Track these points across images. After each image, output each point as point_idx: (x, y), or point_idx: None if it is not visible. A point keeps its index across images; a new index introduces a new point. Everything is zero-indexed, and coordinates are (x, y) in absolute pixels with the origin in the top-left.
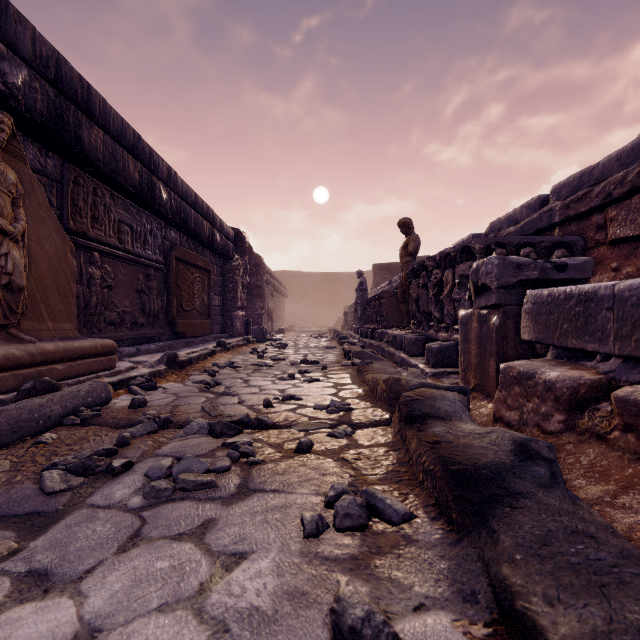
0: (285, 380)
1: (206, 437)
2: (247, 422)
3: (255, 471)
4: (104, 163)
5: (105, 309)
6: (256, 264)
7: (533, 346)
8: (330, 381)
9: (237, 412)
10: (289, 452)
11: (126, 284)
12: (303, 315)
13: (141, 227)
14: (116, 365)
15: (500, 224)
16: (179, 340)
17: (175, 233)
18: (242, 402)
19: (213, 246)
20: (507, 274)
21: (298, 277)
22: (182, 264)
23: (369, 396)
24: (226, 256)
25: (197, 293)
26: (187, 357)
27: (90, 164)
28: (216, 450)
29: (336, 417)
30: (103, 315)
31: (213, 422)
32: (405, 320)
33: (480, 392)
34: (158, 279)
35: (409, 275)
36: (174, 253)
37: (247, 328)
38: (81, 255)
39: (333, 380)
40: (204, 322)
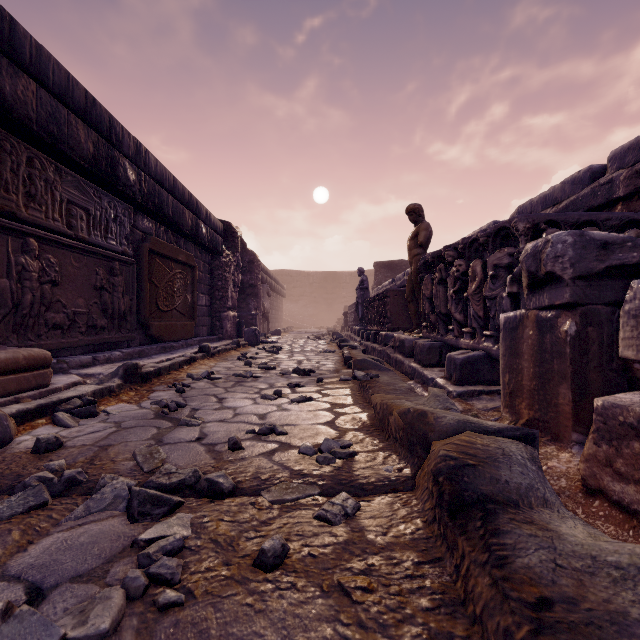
0: (269, 399)
1: (118, 518)
2: (193, 484)
3: (165, 632)
4: (38, 124)
5: (47, 309)
6: (250, 261)
7: (629, 366)
8: (326, 400)
9: (187, 459)
10: (244, 565)
11: (80, 279)
12: (302, 315)
13: (101, 212)
14: (55, 380)
15: (532, 207)
16: (154, 345)
17: (150, 222)
18: (202, 438)
19: (197, 239)
20: (588, 257)
21: (297, 276)
22: (158, 258)
23: (377, 427)
24: (214, 251)
25: (178, 291)
26: (154, 367)
27: (17, 123)
28: (117, 558)
29: (331, 471)
30: (44, 317)
31: (134, 490)
32: (414, 322)
33: (541, 431)
34: (126, 274)
35: (420, 269)
36: (147, 245)
37: (239, 330)
38: (9, 241)
39: (329, 399)
40: (187, 324)
